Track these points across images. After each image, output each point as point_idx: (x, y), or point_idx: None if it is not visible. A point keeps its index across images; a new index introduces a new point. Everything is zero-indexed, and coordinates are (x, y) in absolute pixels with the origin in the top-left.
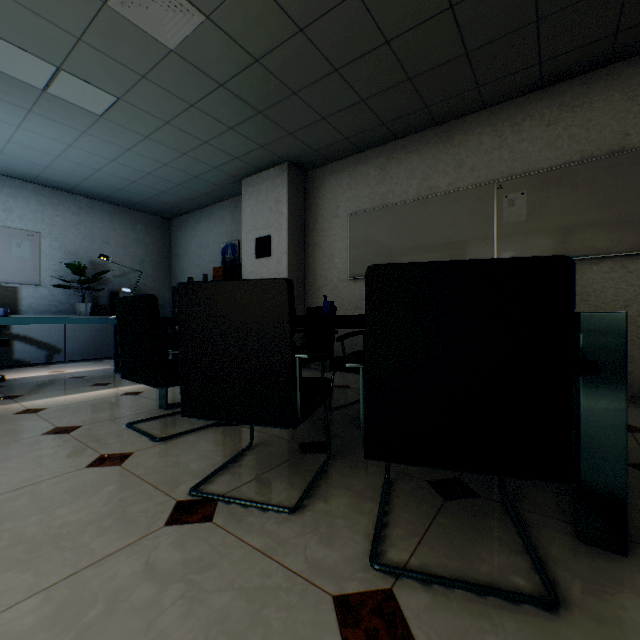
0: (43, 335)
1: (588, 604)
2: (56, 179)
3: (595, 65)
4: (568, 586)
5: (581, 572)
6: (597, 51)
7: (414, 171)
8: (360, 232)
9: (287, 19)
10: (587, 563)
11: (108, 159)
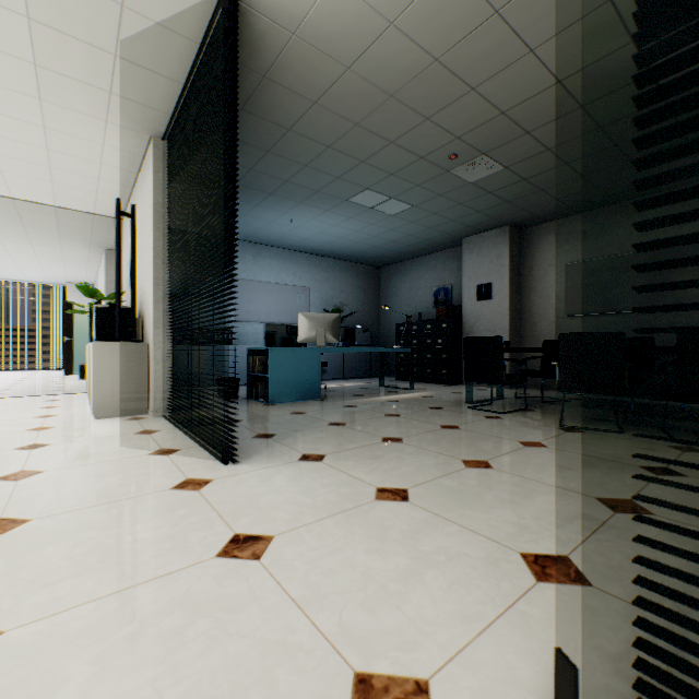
0: None
1: None
2: (324, 249)
3: None
4: None
5: None
6: None
7: (633, 229)
8: (577, 278)
9: (559, 161)
10: None
11: (372, 236)
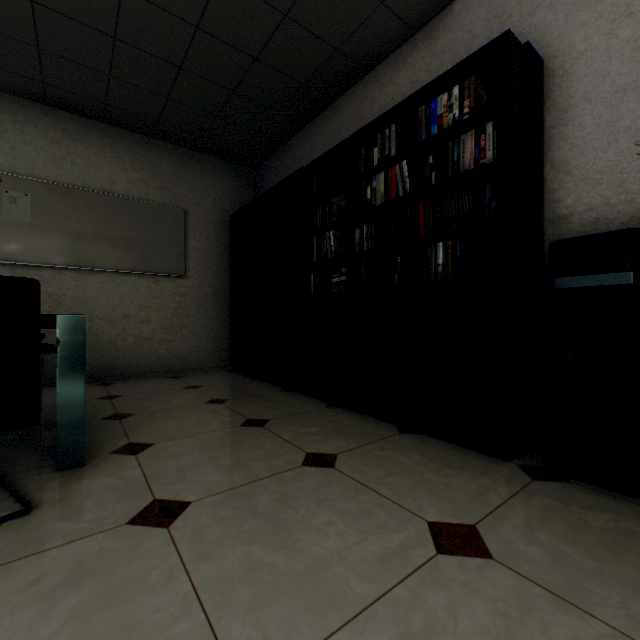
0: None
1: (55, 498)
2: None
3: (94, 116)
4: (43, 497)
5: (54, 486)
6: (94, 107)
7: None
8: None
9: None
10: (59, 480)
11: None
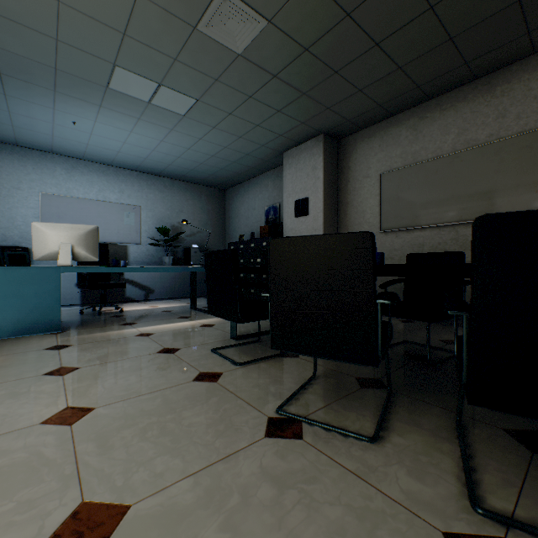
0: (143, 280)
1: None
2: (150, 167)
3: None
4: None
5: None
6: None
7: (449, 127)
8: (391, 189)
9: (336, 7)
10: None
11: (186, 148)
